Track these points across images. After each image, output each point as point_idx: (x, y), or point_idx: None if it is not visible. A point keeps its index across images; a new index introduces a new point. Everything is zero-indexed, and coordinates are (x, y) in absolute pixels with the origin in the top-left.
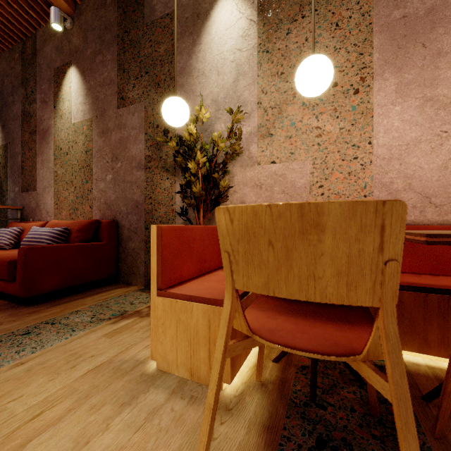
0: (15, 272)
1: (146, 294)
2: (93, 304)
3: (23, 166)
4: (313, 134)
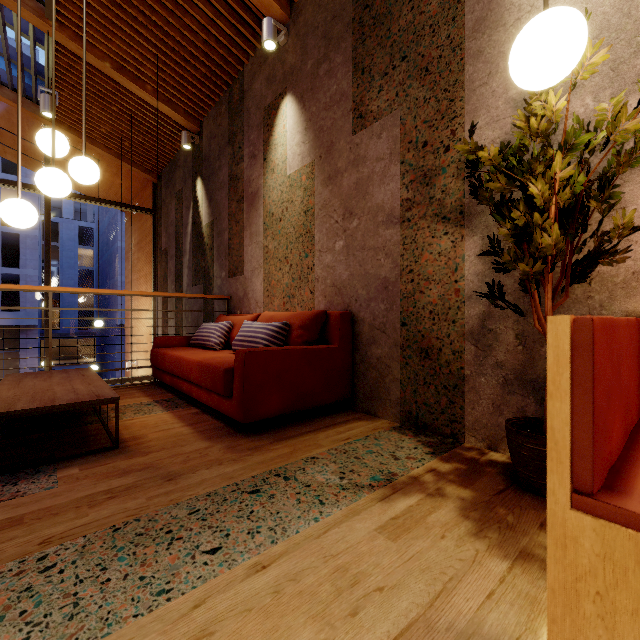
0: (231, 385)
1: (410, 439)
2: (332, 448)
3: (230, 245)
4: None
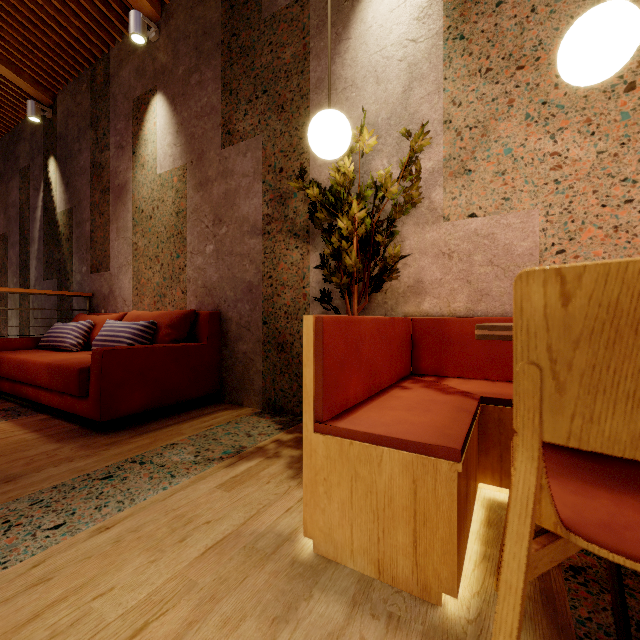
0: (87, 384)
1: (267, 420)
2: (193, 434)
3: (93, 238)
4: (546, 165)
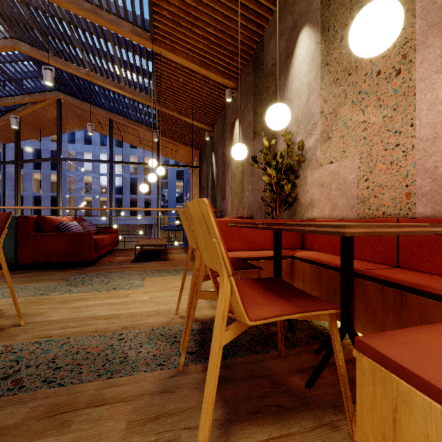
0: None
1: None
2: None
3: (222, 185)
4: (360, 129)
